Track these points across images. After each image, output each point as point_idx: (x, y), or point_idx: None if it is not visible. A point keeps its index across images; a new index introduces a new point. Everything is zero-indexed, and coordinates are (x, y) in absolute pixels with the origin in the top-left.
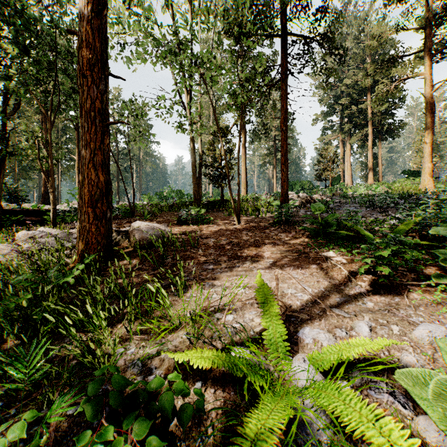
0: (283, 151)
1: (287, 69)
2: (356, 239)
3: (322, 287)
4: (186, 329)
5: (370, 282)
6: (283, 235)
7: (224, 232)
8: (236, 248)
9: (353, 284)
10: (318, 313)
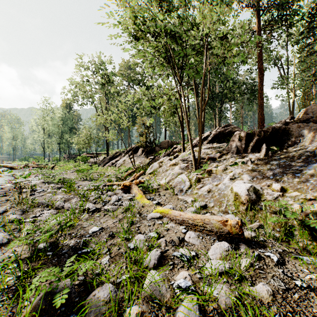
0: None
1: None
2: None
3: None
4: None
5: None
6: None
7: None
8: None
9: None
10: None
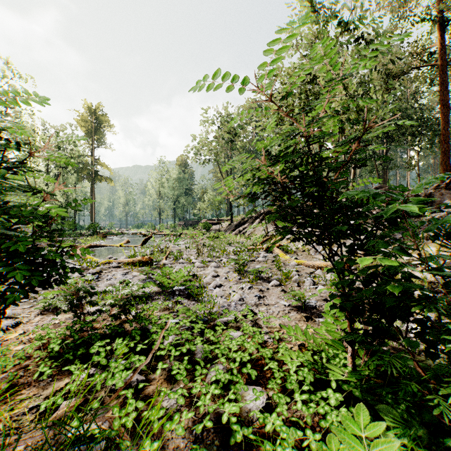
0: None
1: None
2: None
3: None
4: None
5: None
6: None
7: None
8: None
9: None
10: None
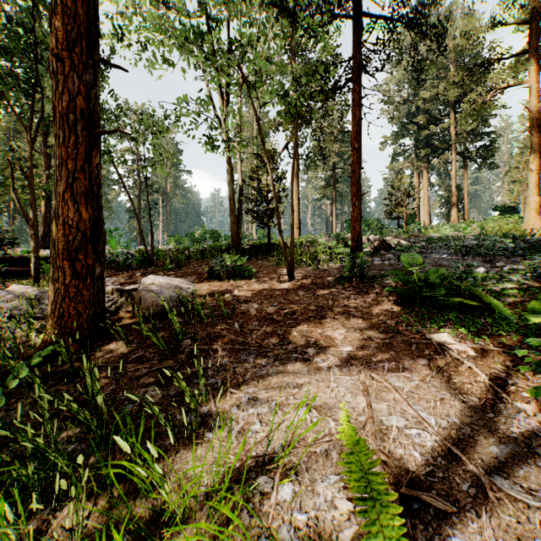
0: (355, 177)
1: (360, 62)
2: (476, 310)
3: (453, 414)
4: (195, 528)
5: (540, 404)
6: (359, 298)
7: (272, 292)
8: (290, 321)
9: (509, 408)
10: (467, 489)
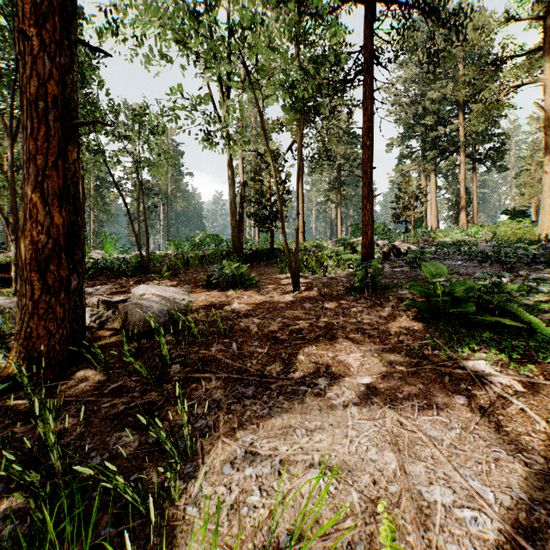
0: (366, 177)
1: (372, 51)
2: (512, 329)
3: (516, 484)
4: None
5: None
6: (373, 312)
7: (275, 304)
8: (297, 341)
9: None
10: None
